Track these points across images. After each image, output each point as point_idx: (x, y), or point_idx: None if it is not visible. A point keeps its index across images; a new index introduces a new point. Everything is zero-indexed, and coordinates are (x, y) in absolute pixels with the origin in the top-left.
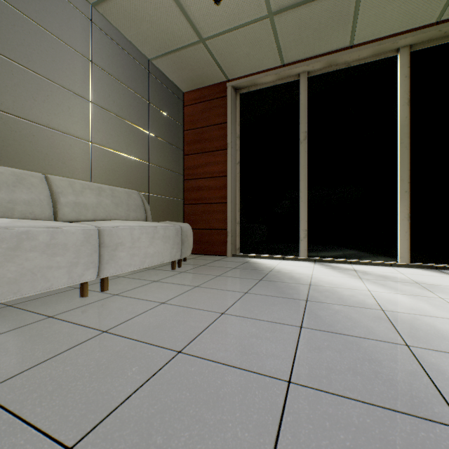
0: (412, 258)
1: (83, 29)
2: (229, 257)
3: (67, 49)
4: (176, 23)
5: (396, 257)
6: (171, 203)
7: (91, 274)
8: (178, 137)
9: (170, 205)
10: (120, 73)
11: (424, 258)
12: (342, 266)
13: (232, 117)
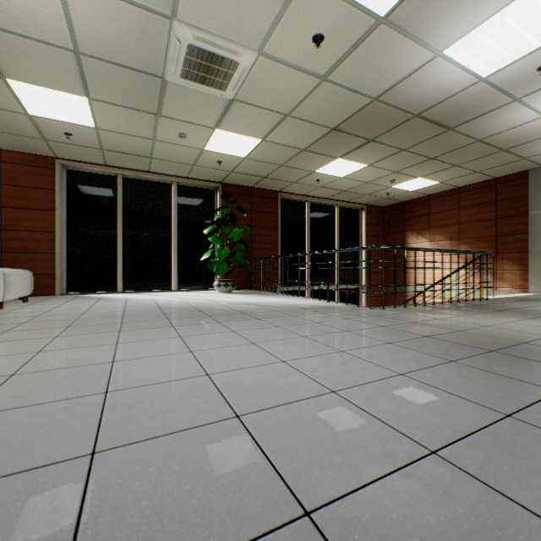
0: (179, 287)
1: None
2: (59, 296)
3: None
4: (27, 128)
5: (172, 287)
6: None
7: (2, 298)
8: None
9: None
10: None
11: (184, 287)
12: (144, 293)
13: (61, 187)
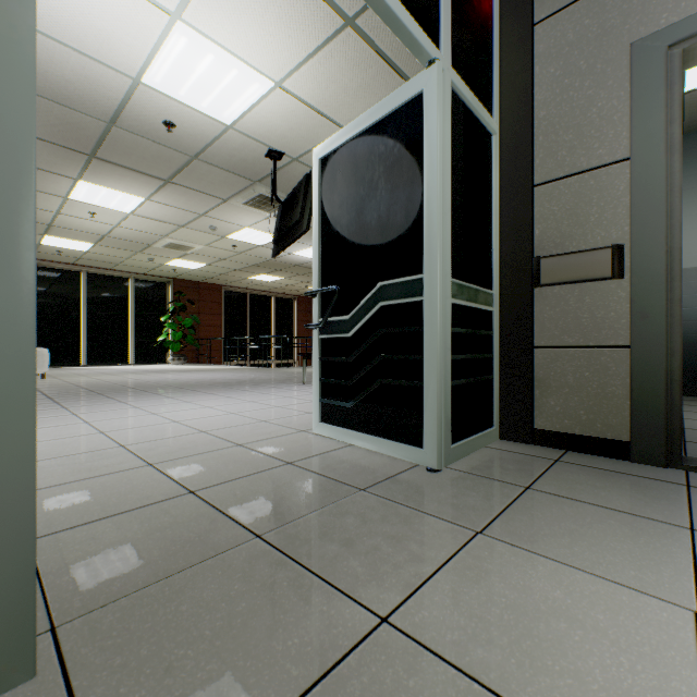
0: (136, 362)
1: None
2: None
3: None
4: None
5: (130, 362)
6: None
7: None
8: None
9: None
10: None
11: (140, 362)
12: (109, 366)
13: None
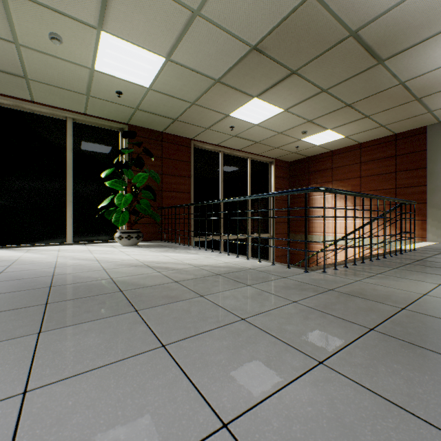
0: (76, 240)
1: None
2: None
3: None
4: None
5: (66, 240)
6: None
7: None
8: None
9: None
10: None
11: (82, 239)
12: (24, 248)
13: None
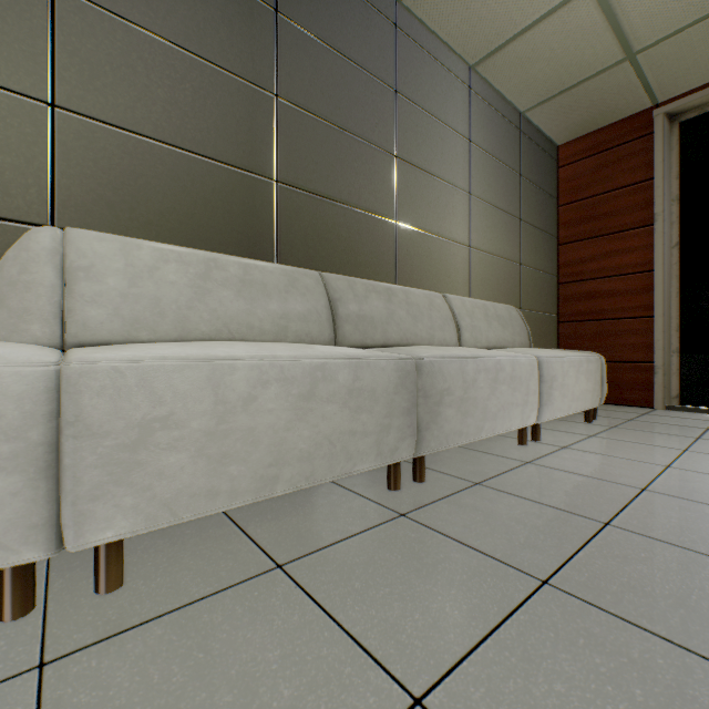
0: None
1: (462, 102)
2: (660, 411)
3: (451, 134)
4: (592, 46)
5: None
6: (543, 321)
7: (533, 417)
8: (550, 217)
9: (542, 325)
10: (493, 145)
11: None
12: None
13: (664, 167)
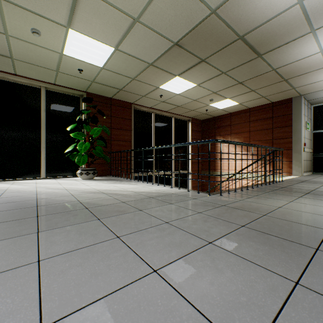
0: (47, 175)
1: None
2: None
3: None
4: None
5: (41, 175)
6: None
7: None
8: None
9: None
10: None
11: (52, 175)
12: (9, 182)
13: None
